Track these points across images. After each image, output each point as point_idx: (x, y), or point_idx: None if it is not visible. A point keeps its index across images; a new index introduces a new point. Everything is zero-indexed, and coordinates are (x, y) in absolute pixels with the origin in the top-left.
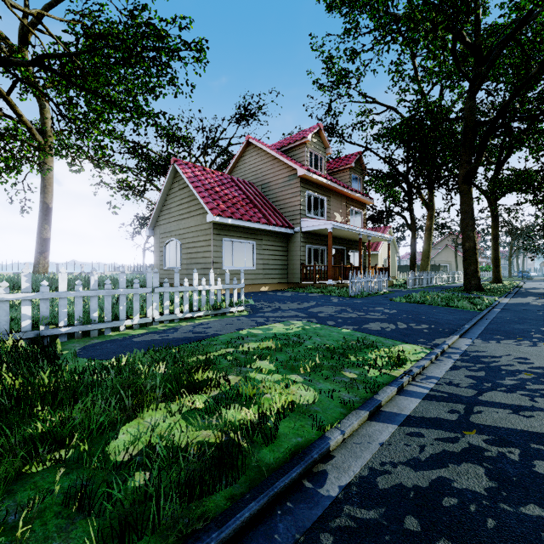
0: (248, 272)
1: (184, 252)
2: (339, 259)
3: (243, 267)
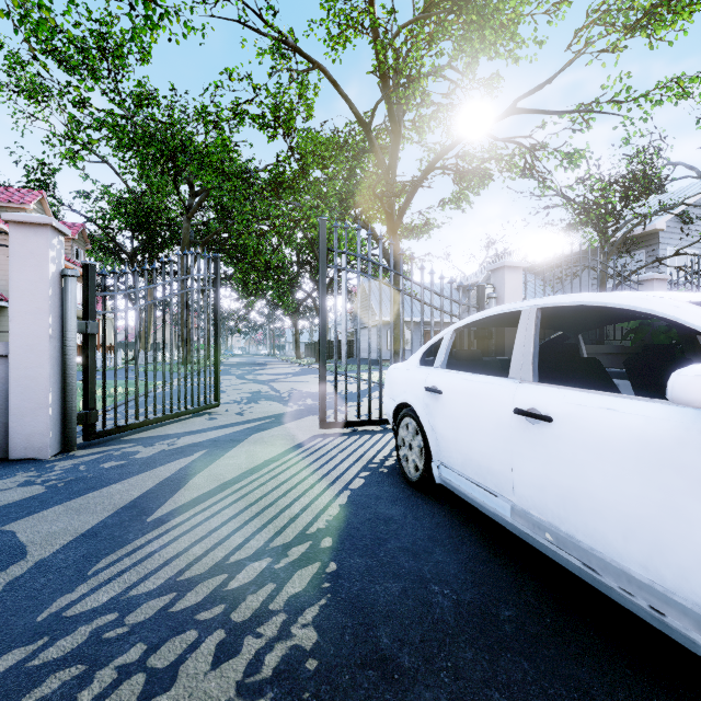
0: None
1: None
2: None
3: None
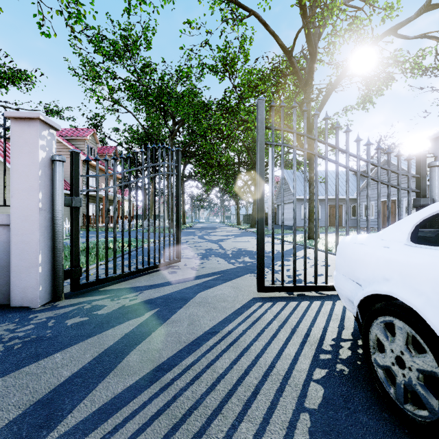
0: None
1: None
2: None
3: None
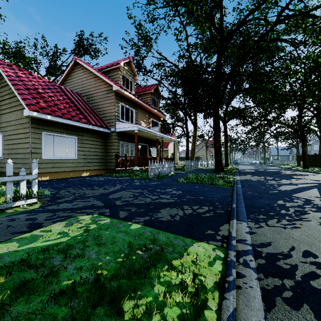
0: (70, 161)
1: (5, 143)
2: (144, 152)
3: (65, 157)
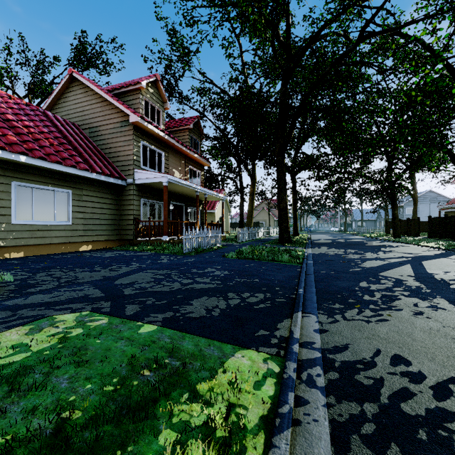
0: (60, 228)
1: None
2: (178, 215)
3: (51, 221)
